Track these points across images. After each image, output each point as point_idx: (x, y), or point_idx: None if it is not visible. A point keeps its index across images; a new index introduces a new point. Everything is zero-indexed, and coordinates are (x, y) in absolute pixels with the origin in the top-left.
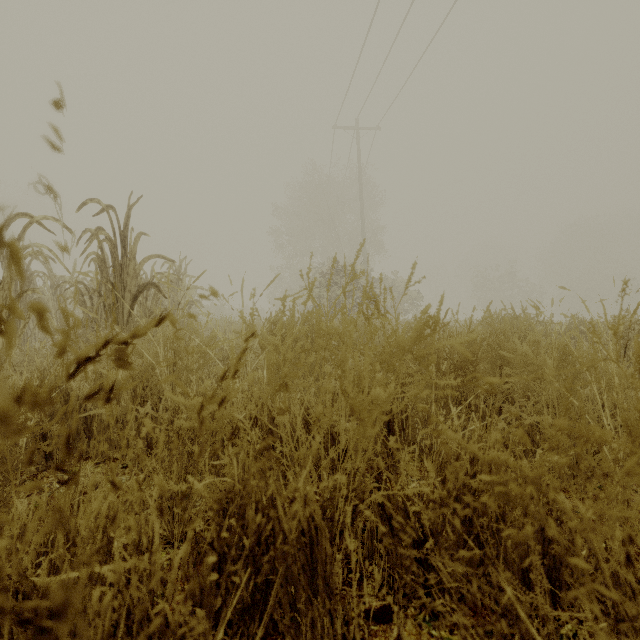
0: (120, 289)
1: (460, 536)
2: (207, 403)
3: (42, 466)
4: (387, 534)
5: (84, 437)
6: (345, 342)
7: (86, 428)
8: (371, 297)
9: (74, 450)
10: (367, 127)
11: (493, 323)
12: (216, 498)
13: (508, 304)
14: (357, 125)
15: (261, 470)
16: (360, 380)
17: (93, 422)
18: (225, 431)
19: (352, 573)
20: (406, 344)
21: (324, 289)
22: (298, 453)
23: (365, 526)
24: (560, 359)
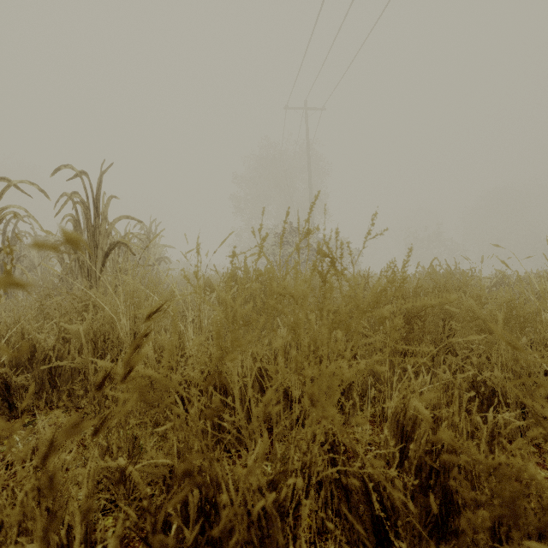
0: (93, 247)
1: (422, 510)
2: (66, 437)
3: (5, 416)
4: (341, 497)
5: (48, 387)
6: (298, 302)
7: (50, 378)
8: (326, 253)
9: (38, 400)
10: (314, 107)
11: (437, 279)
12: (159, 471)
13: (435, 260)
14: (306, 106)
15: (214, 426)
16: (314, 342)
17: (57, 373)
18: (168, 400)
19: (305, 543)
20: (366, 305)
21: (277, 247)
22: (250, 413)
23: (317, 484)
24: (506, 314)
